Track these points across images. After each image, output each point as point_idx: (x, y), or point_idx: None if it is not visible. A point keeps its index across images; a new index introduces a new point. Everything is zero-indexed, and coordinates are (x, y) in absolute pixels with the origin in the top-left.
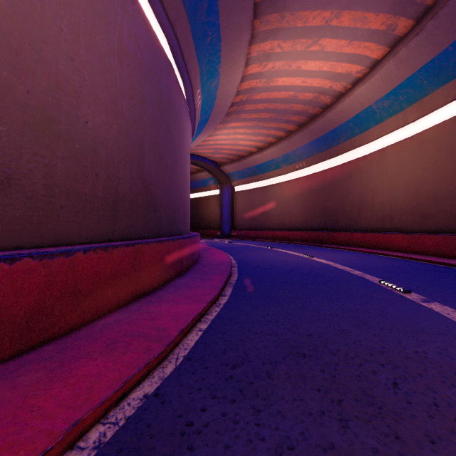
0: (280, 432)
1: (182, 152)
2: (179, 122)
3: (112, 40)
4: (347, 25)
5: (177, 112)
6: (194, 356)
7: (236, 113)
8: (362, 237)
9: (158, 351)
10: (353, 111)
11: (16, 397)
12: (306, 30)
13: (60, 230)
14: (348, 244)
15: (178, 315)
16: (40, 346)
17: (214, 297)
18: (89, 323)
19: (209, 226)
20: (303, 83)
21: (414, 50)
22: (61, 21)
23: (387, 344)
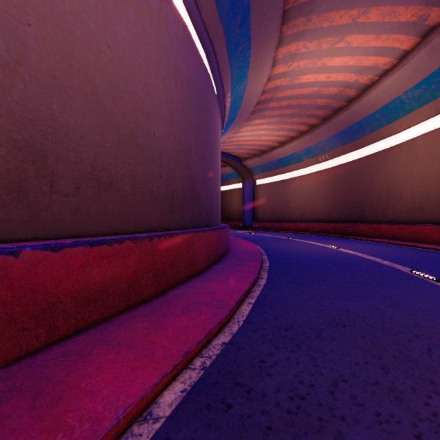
0: (334, 371)
1: (216, 151)
2: (214, 125)
3: (170, 65)
4: (375, 20)
5: (212, 117)
6: (251, 321)
7: (260, 111)
8: (389, 229)
9: (224, 315)
10: (379, 102)
11: (139, 336)
12: (332, 30)
13: (139, 221)
14: (374, 235)
15: (230, 291)
16: (135, 307)
17: (254, 279)
18: (162, 293)
19: (231, 218)
20: (328, 78)
21: None
22: (140, 57)
23: (421, 321)
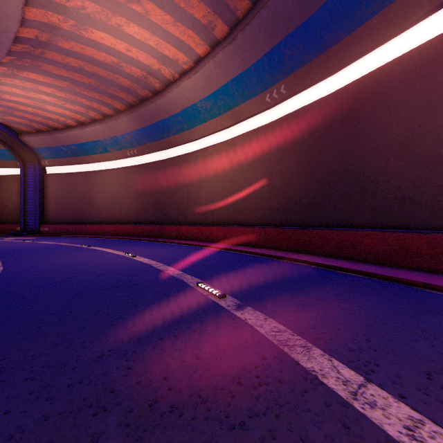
0: None
1: None
2: None
3: None
4: None
5: None
6: None
7: (33, 58)
8: (189, 230)
9: None
10: (181, 104)
11: None
12: None
13: None
14: (177, 237)
15: None
16: None
17: None
18: None
19: (1, 218)
20: (128, 51)
21: (229, 58)
22: None
23: None
